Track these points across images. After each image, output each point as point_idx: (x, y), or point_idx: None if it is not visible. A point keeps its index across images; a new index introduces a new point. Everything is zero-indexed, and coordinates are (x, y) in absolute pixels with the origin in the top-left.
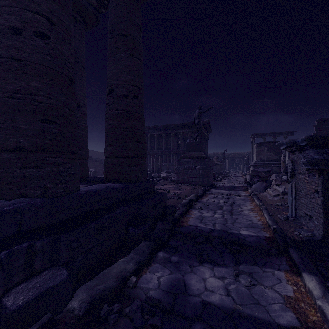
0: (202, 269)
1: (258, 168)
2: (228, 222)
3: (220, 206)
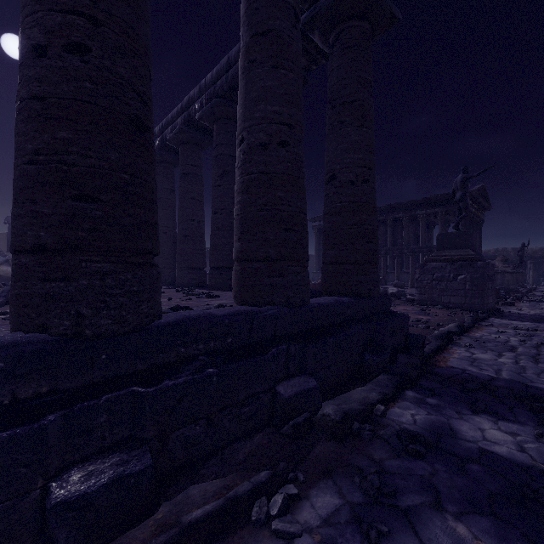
0: (477, 418)
1: None
2: (527, 372)
3: (510, 346)
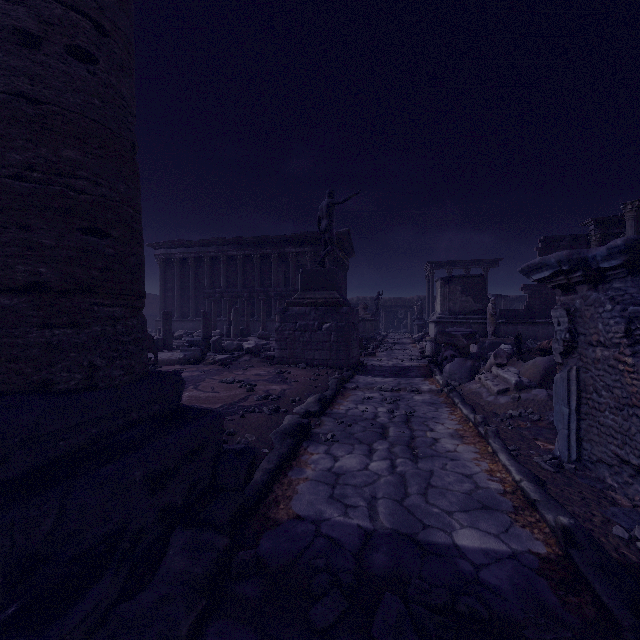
0: None
1: (444, 327)
2: (411, 491)
3: (380, 427)
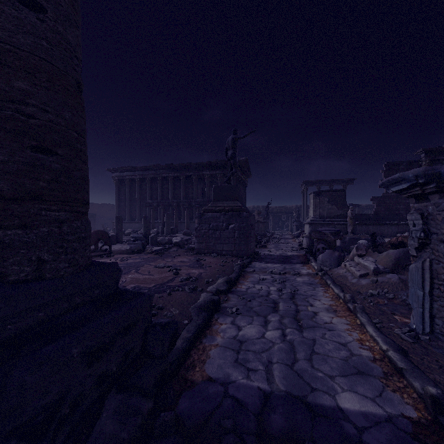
0: None
1: (316, 227)
2: (299, 357)
3: (272, 302)
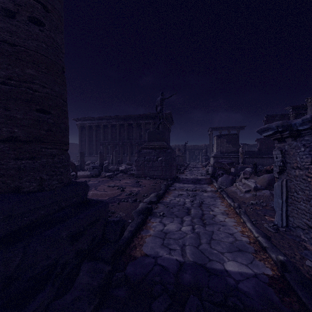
0: None
1: (218, 159)
2: (202, 241)
3: (187, 209)
